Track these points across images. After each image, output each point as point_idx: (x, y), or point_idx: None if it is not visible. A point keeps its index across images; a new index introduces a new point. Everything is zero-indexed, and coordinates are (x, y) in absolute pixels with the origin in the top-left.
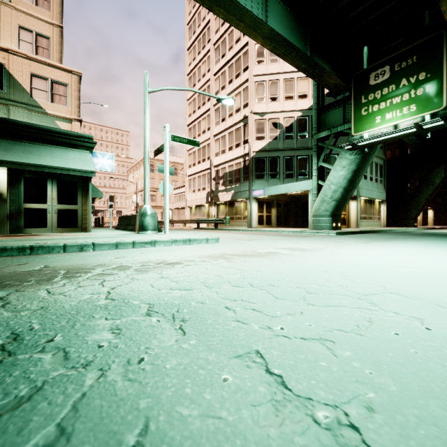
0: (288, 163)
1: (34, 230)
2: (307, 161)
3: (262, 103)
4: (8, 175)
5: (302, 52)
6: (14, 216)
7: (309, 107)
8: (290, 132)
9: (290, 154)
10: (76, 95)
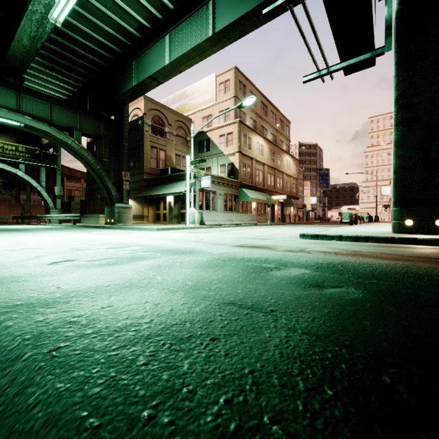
0: None
1: (183, 222)
2: None
3: None
4: (175, 198)
5: (248, 12)
6: (178, 216)
7: None
8: None
9: None
10: (237, 136)
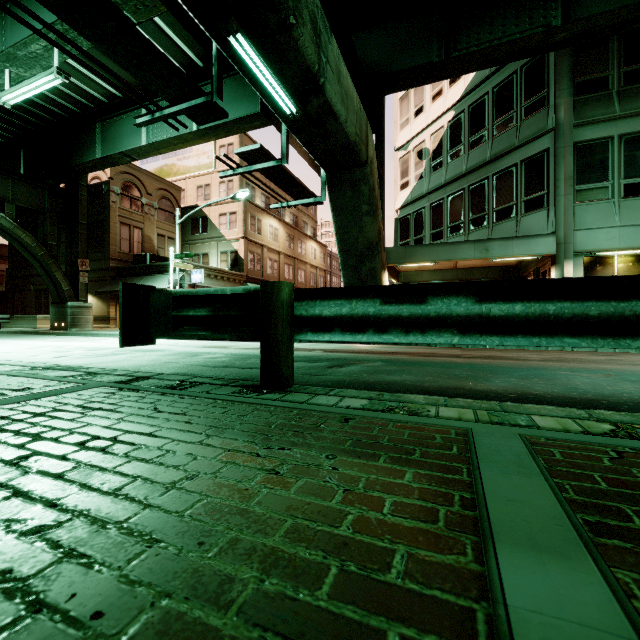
0: (435, 215)
1: None
2: (462, 201)
3: (406, 128)
4: None
5: (232, 121)
6: None
7: (463, 93)
8: (438, 157)
9: (439, 197)
10: (242, 217)
